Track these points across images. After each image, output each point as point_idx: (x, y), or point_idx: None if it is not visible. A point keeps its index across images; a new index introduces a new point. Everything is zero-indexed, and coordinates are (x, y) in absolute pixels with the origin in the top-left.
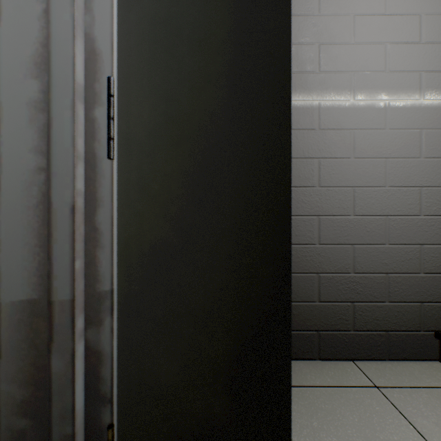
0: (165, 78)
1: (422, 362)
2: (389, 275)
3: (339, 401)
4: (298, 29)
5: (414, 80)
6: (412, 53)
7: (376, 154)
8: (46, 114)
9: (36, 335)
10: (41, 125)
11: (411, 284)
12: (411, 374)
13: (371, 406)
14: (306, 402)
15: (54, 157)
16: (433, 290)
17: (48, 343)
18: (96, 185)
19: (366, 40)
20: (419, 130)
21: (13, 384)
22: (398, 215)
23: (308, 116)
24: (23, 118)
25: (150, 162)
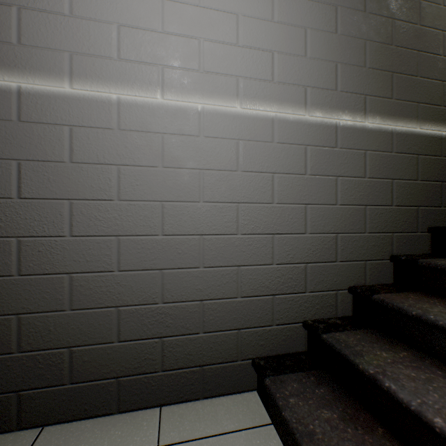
0: None
1: (238, 396)
2: (204, 302)
3: None
4: (90, 0)
5: (231, 86)
6: (229, 55)
7: (189, 164)
8: None
9: None
10: None
11: (228, 311)
12: (214, 416)
13: None
14: None
15: None
16: (251, 315)
17: None
18: None
19: (178, 31)
20: (237, 141)
21: None
22: (214, 234)
23: (104, 111)
24: None
25: None
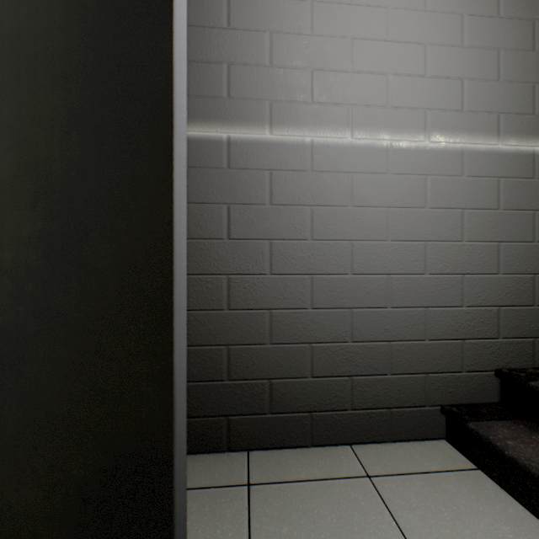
0: (20, 114)
1: (426, 442)
2: (392, 343)
3: (321, 498)
4: (287, 49)
5: (419, 119)
6: (416, 87)
7: (377, 202)
8: None
9: None
10: None
11: (415, 353)
12: (411, 457)
13: (355, 502)
14: (283, 502)
15: None
16: (439, 359)
17: None
18: None
19: (366, 69)
20: (425, 176)
21: None
22: (401, 273)
23: (299, 154)
24: None
25: (1, 224)
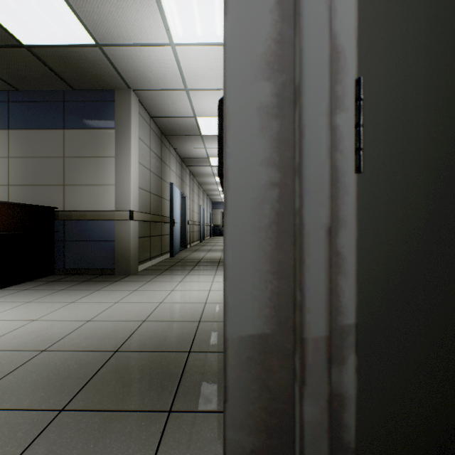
0: (420, 79)
1: None
2: None
3: None
4: None
5: None
6: None
7: None
8: (279, 121)
9: (267, 375)
10: (273, 133)
11: None
12: None
13: None
14: None
15: (306, 171)
16: None
17: (299, 387)
18: (337, 203)
19: None
20: None
21: (241, 431)
22: None
23: None
24: (252, 125)
25: (399, 176)
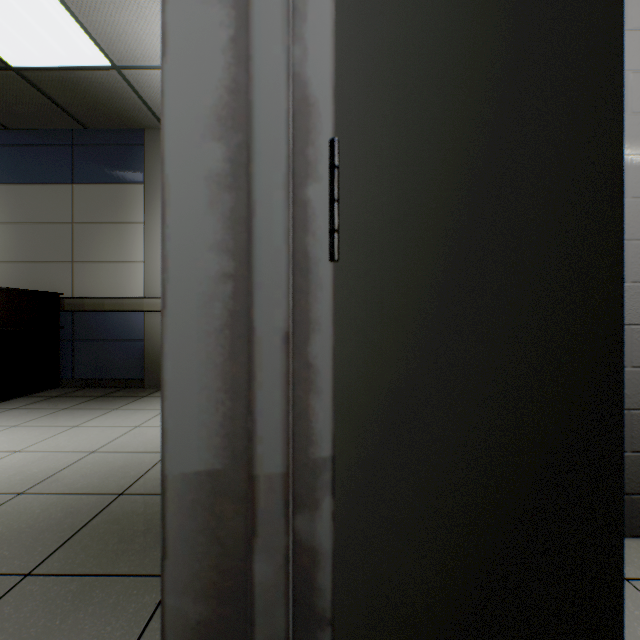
0: (414, 140)
1: None
2: (632, 412)
3: None
4: None
5: None
6: None
7: None
8: (234, 194)
9: (218, 523)
10: (227, 209)
11: None
12: None
13: (626, 610)
14: None
15: (258, 260)
16: None
17: (249, 538)
18: (309, 300)
19: None
20: None
21: (184, 596)
22: None
23: None
24: (199, 199)
25: (389, 265)
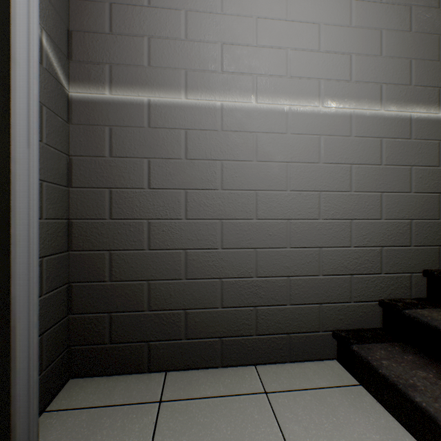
0: None
1: (320, 362)
2: (291, 278)
3: (221, 412)
4: (200, 26)
5: (314, 87)
6: (312, 60)
7: (278, 158)
8: None
9: None
10: None
11: (311, 287)
12: (305, 376)
13: (250, 415)
14: (187, 416)
15: None
16: (331, 291)
17: None
18: None
19: (269, 43)
20: (319, 136)
21: None
22: (299, 219)
23: (211, 116)
24: None
25: None
